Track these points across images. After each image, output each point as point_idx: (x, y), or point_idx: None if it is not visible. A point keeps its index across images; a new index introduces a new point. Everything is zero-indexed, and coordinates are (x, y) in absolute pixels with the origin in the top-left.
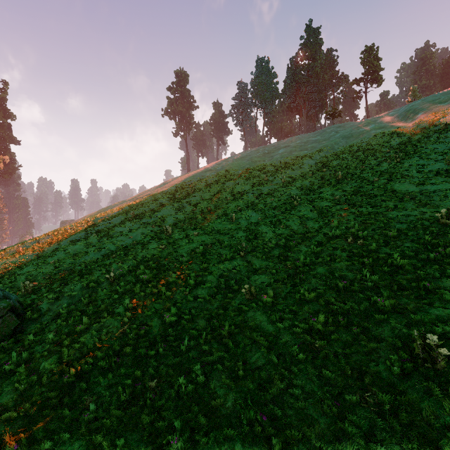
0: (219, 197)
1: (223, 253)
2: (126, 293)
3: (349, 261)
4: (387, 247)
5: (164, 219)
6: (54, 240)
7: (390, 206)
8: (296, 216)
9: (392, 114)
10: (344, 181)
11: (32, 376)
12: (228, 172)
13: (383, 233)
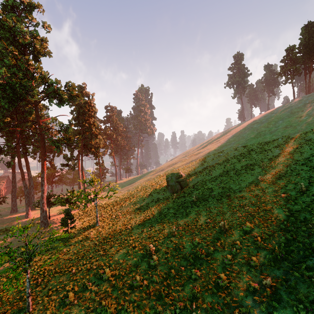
0: (259, 141)
1: (254, 168)
2: (217, 177)
3: (308, 170)
4: None
5: (228, 153)
6: (182, 162)
7: None
8: (298, 152)
9: None
10: None
11: (199, 190)
12: (270, 123)
13: None
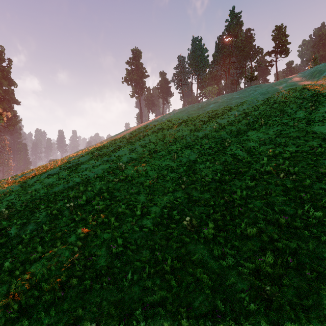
0: (164, 140)
1: (166, 186)
2: (81, 222)
3: (286, 196)
4: (321, 183)
5: (120, 157)
6: (36, 174)
7: (315, 145)
8: (228, 155)
9: (300, 76)
10: (267, 126)
11: None
12: (171, 122)
13: (313, 169)
